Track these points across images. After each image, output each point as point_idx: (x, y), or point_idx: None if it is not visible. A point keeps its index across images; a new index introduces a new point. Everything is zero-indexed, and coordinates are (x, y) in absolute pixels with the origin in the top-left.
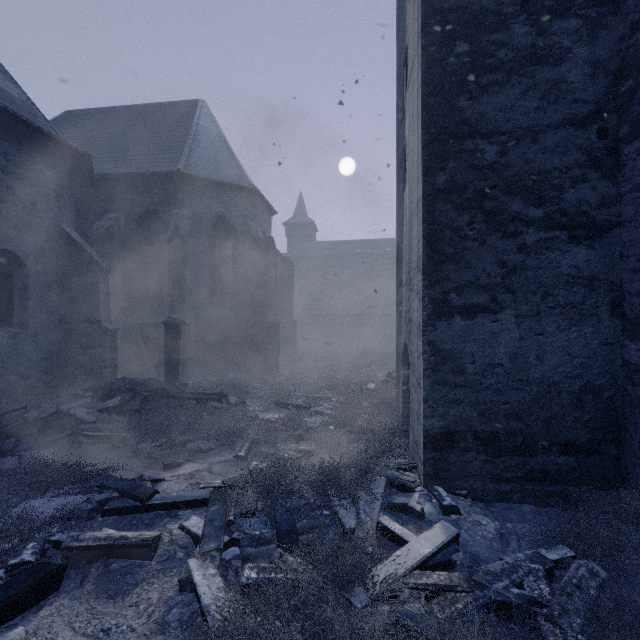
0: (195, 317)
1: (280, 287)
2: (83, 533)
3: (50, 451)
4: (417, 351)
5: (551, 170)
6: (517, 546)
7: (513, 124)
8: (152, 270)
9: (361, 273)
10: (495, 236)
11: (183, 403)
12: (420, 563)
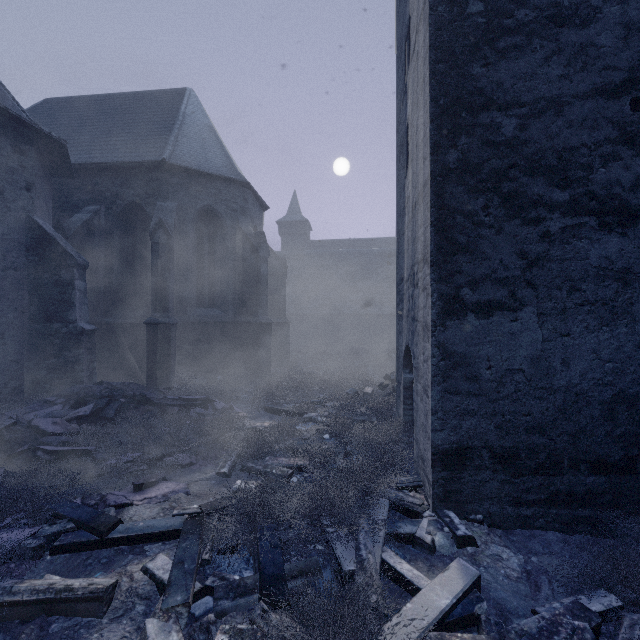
0: (181, 316)
1: (272, 285)
2: (19, 582)
3: (0, 471)
4: (423, 354)
5: (578, 147)
6: (550, 591)
7: (534, 94)
8: (135, 266)
9: (356, 272)
10: (514, 222)
11: (164, 410)
12: (437, 621)
